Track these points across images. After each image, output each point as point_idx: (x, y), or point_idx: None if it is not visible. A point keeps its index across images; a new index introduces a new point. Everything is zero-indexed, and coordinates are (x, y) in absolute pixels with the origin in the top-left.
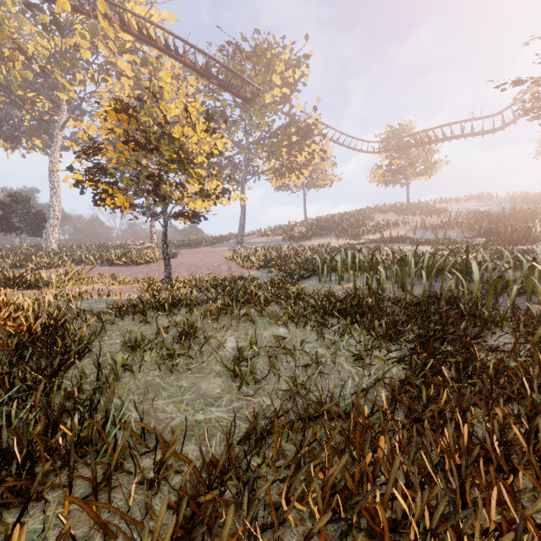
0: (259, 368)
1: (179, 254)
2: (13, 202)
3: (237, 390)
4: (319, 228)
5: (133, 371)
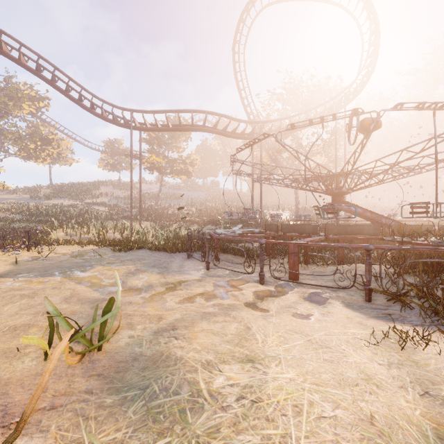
0: None
1: None
2: None
3: None
4: (61, 192)
5: None
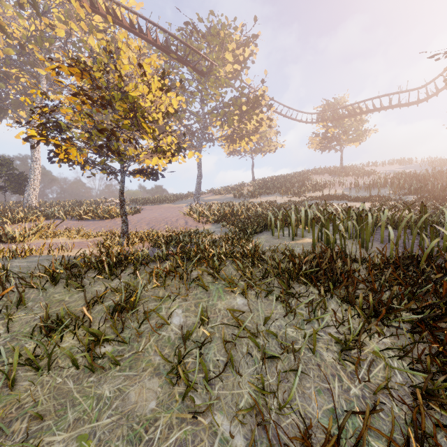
0: (212, 358)
1: (143, 210)
2: None
3: (180, 400)
4: (266, 187)
5: (39, 369)
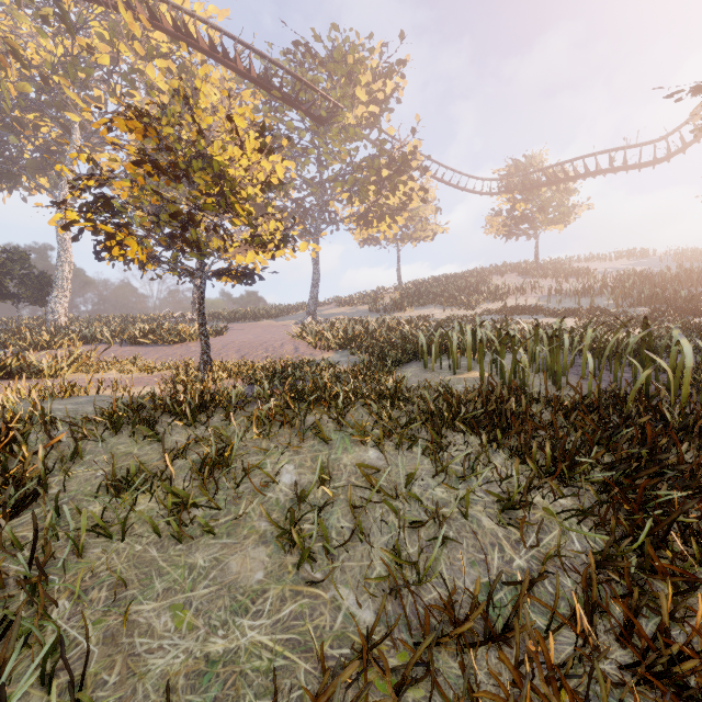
0: (335, 524)
1: (230, 330)
2: (7, 260)
3: (294, 572)
4: (418, 295)
5: (112, 534)
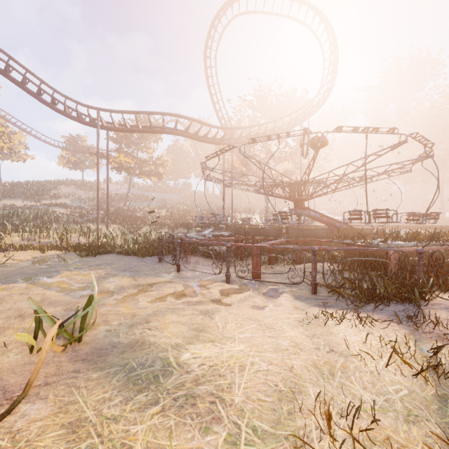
0: None
1: None
2: None
3: None
4: (12, 192)
5: None
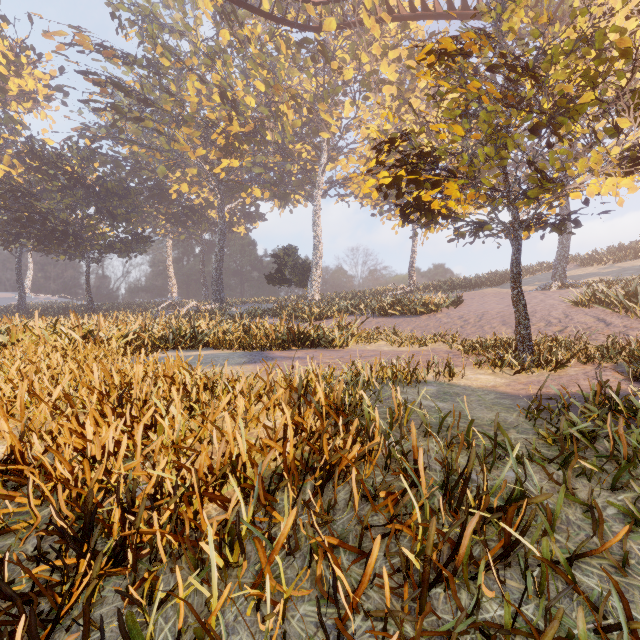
0: None
1: None
2: (285, 255)
3: None
4: None
5: None
